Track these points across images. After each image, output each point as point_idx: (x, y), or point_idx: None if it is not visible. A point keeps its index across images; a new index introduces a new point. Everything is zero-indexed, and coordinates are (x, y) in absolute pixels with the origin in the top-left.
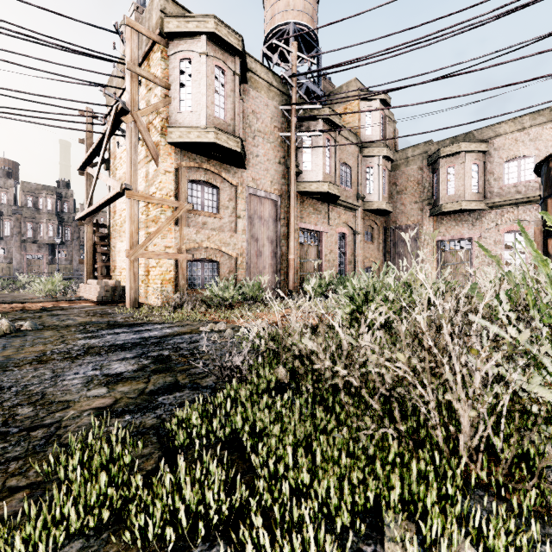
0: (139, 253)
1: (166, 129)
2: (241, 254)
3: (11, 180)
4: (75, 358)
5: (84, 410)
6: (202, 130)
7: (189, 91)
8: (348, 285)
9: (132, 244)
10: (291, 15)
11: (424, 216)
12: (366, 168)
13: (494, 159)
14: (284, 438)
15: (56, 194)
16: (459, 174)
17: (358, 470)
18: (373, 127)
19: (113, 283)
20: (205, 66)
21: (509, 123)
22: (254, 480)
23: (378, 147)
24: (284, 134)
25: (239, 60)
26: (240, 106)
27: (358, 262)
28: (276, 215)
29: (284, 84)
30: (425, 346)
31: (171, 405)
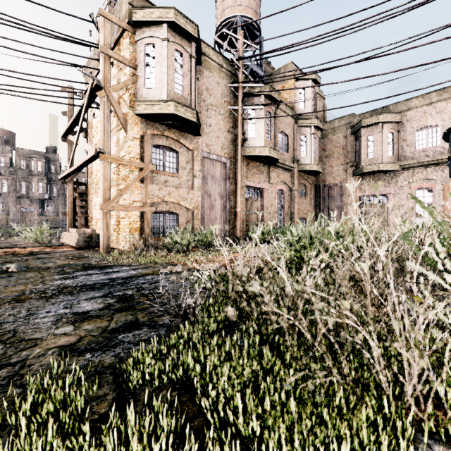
0: (111, 206)
1: (134, 103)
2: (197, 207)
3: (8, 147)
4: (50, 297)
5: (49, 348)
6: (163, 103)
7: (153, 71)
8: (285, 233)
9: (105, 199)
10: (238, 10)
11: (348, 175)
12: (300, 136)
13: (407, 129)
14: (232, 380)
15: (45, 158)
16: (377, 141)
17: (306, 418)
18: (306, 102)
19: (90, 231)
20: (166, 50)
21: (419, 99)
22: (203, 426)
23: (310, 118)
24: (232, 107)
25: (195, 45)
26: (195, 84)
27: (293, 214)
28: (226, 174)
29: (232, 66)
30: (368, 292)
31: (129, 343)
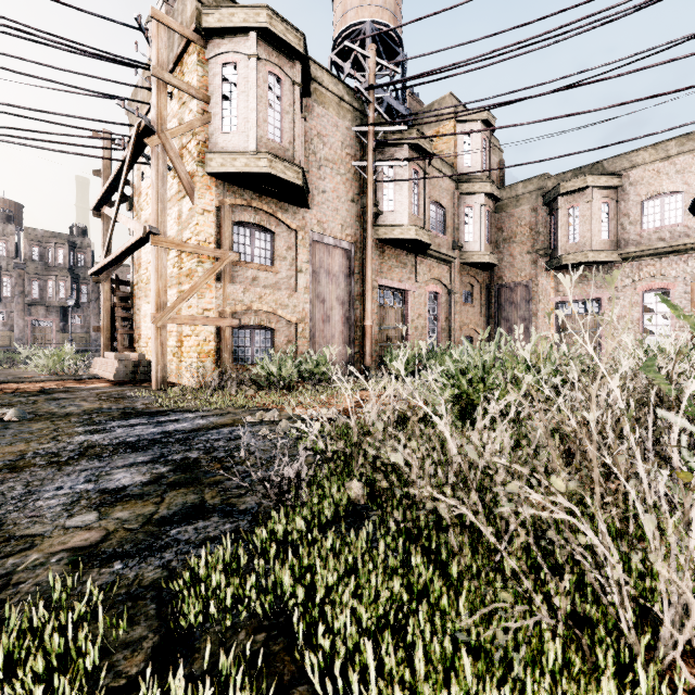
0: (168, 317)
1: (205, 155)
2: (303, 319)
3: (12, 226)
4: (64, 463)
5: (53, 552)
6: (251, 156)
7: (234, 106)
8: (441, 360)
9: (159, 306)
10: (367, 12)
11: (539, 270)
12: (464, 209)
13: (630, 197)
14: (360, 614)
15: (69, 243)
16: (584, 216)
17: (492, 691)
18: (474, 156)
19: (136, 356)
20: (255, 73)
21: (649, 150)
22: None
23: (479, 181)
24: (358, 163)
25: (300, 66)
26: (301, 126)
27: (454, 330)
28: (348, 268)
29: (358, 99)
30: (594, 463)
31: (188, 544)
